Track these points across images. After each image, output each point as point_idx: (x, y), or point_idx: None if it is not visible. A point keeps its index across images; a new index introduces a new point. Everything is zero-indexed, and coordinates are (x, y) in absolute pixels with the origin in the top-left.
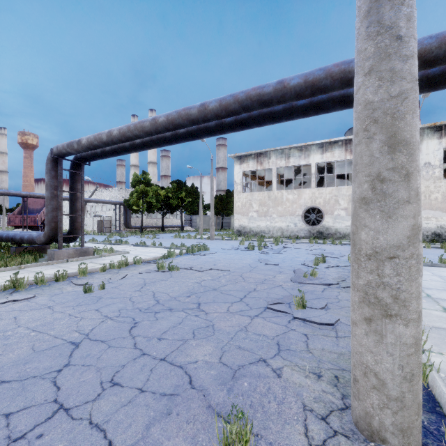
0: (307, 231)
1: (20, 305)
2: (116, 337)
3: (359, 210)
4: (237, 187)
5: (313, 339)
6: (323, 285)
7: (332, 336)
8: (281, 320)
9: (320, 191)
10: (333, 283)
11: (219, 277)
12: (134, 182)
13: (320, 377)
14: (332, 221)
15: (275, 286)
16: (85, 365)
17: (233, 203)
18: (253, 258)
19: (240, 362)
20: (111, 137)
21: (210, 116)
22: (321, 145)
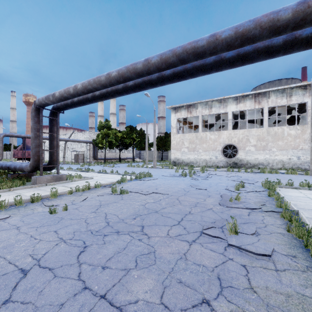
0: (225, 162)
1: None
2: (64, 264)
3: None
4: (173, 130)
5: (253, 272)
6: (247, 209)
7: (272, 270)
8: (217, 246)
9: (235, 132)
10: (256, 208)
11: (160, 200)
12: (100, 127)
13: None
14: (244, 155)
15: (207, 209)
16: (24, 302)
17: (170, 141)
18: (186, 184)
19: (182, 303)
20: (76, 90)
21: (153, 69)
22: (236, 98)
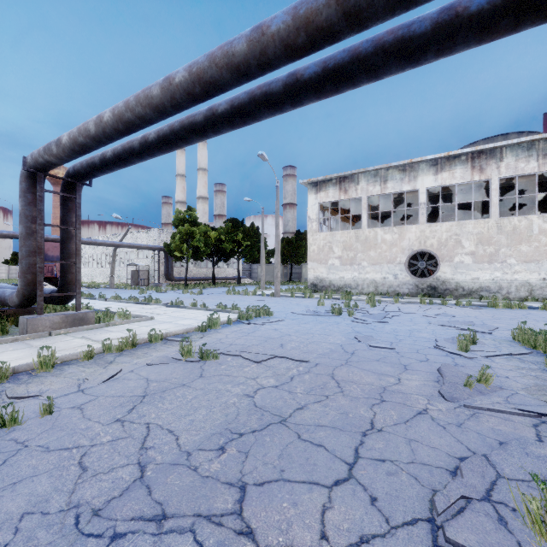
0: (413, 286)
1: None
2: None
3: None
4: (311, 224)
5: None
6: (527, 416)
7: None
8: None
9: (432, 228)
10: None
11: (291, 380)
12: (177, 220)
13: None
14: (451, 272)
15: (414, 412)
16: None
17: (305, 247)
18: (344, 332)
19: None
20: (102, 125)
21: (273, 51)
22: (434, 162)
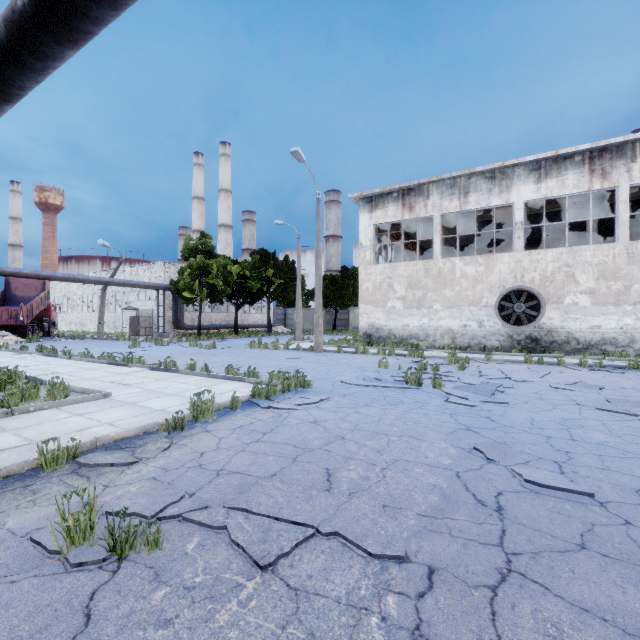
0: (506, 337)
1: None
2: None
3: None
4: (364, 253)
5: None
6: None
7: None
8: None
9: (533, 256)
10: None
11: None
12: (187, 250)
13: None
14: (561, 317)
15: None
16: None
17: (353, 287)
18: (444, 430)
19: None
20: None
21: None
22: (536, 166)
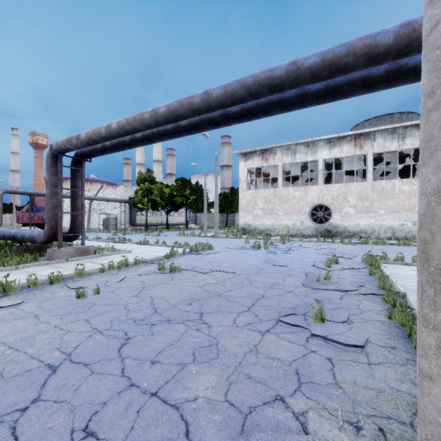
0: (314, 229)
1: (5, 313)
2: (102, 359)
3: (438, 208)
4: (242, 184)
5: (340, 366)
6: (340, 291)
7: (363, 363)
8: (297, 337)
9: (327, 188)
10: (351, 290)
11: (224, 280)
12: (139, 180)
13: (360, 430)
14: (341, 219)
15: (286, 291)
16: (57, 401)
17: (238, 200)
18: (259, 259)
19: (251, 400)
20: (110, 131)
21: (214, 105)
22: (329, 141)
